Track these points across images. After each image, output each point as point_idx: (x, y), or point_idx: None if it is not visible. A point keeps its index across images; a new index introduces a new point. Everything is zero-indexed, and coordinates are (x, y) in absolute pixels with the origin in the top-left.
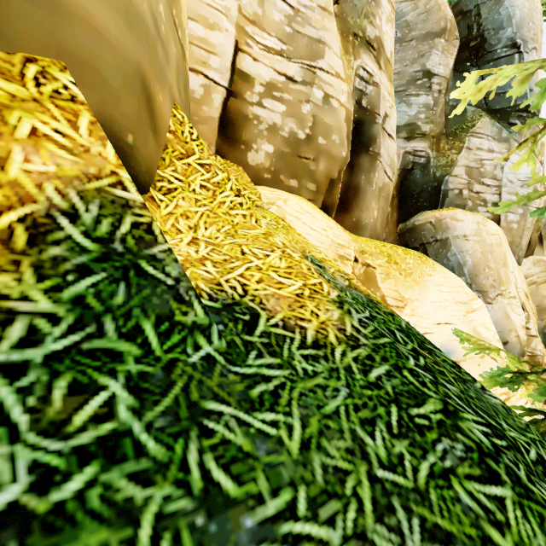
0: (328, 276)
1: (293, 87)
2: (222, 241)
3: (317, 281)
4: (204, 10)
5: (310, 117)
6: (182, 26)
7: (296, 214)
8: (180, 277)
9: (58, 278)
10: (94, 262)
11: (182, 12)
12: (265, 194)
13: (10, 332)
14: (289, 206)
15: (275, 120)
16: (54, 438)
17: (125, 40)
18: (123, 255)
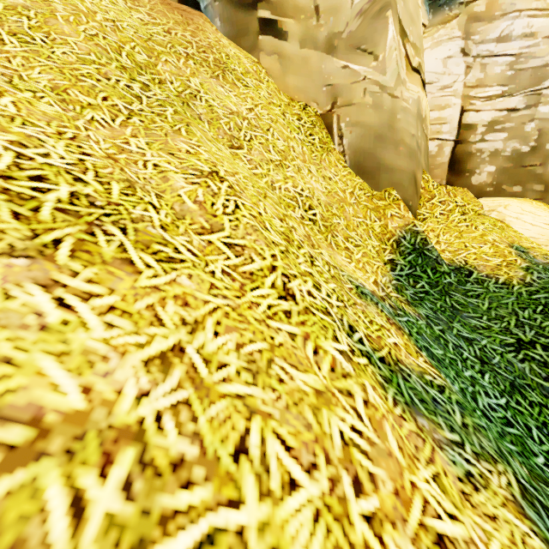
0: (527, 257)
1: (514, 115)
2: (453, 241)
3: (513, 259)
4: (438, 101)
5: (534, 132)
6: (427, 126)
7: (516, 215)
8: (437, 256)
9: (404, 256)
10: (411, 251)
11: (426, 120)
12: (487, 204)
13: (397, 268)
14: (509, 210)
15: (496, 147)
16: (414, 288)
17: (409, 165)
18: (419, 249)
